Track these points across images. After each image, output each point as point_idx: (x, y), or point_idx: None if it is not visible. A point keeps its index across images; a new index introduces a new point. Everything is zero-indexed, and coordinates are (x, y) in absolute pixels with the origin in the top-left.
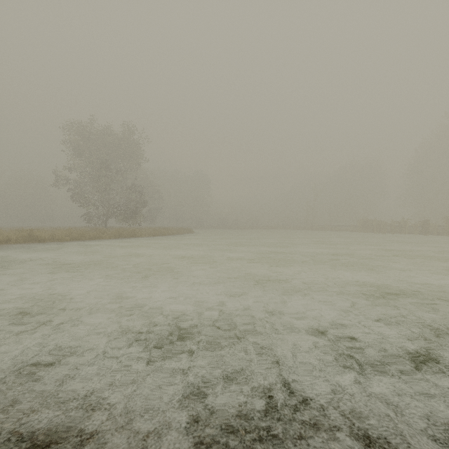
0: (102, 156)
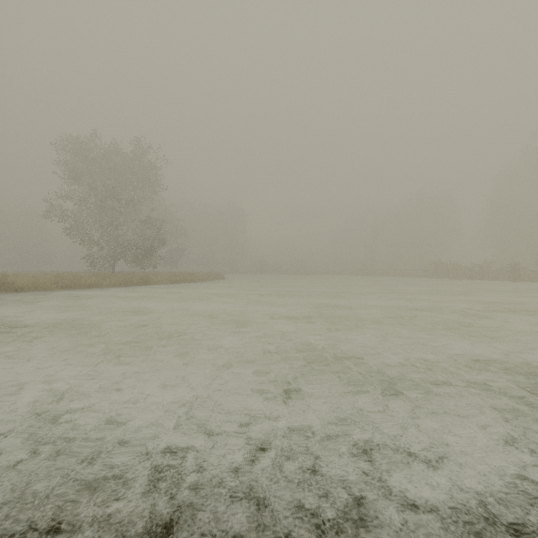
0: (108, 181)
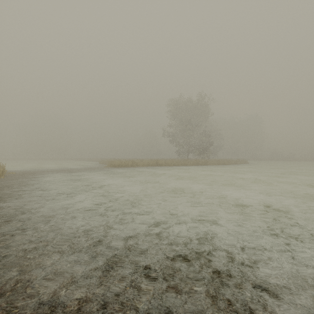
0: (186, 117)
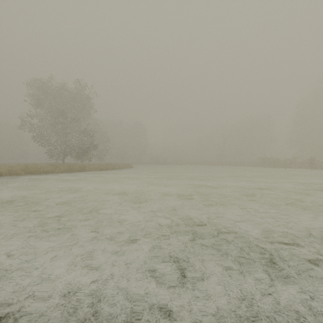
0: (59, 107)
